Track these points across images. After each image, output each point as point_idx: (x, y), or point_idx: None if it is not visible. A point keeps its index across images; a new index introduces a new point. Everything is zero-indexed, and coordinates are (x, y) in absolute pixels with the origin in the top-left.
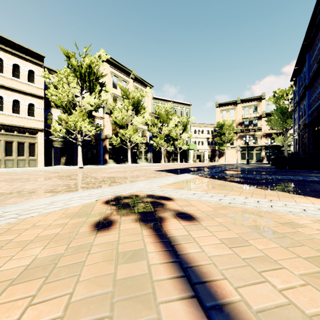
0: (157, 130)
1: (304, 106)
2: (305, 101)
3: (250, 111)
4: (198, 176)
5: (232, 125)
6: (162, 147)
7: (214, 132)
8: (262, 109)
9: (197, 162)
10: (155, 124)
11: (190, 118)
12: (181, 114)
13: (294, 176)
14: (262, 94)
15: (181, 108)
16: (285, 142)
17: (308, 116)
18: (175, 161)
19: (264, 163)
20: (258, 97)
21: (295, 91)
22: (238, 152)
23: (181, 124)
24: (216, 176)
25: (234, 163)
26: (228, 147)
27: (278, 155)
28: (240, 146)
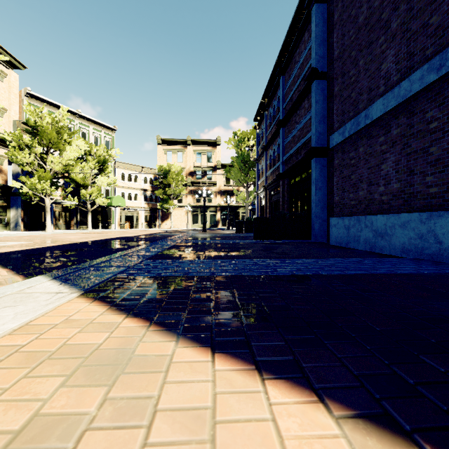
0: (34, 161)
1: (275, 151)
2: (276, 145)
3: (203, 158)
4: (71, 298)
5: (181, 174)
6: (46, 197)
7: (155, 181)
8: (217, 158)
9: (127, 228)
10: (27, 147)
11: (112, 150)
12: (97, 142)
13: (324, 260)
14: (218, 138)
15: (97, 132)
16: (248, 201)
17: (283, 164)
18: (83, 226)
19: (220, 228)
20: (212, 141)
21: (259, 135)
22: (189, 213)
23: (94, 159)
24: (153, 284)
25: (184, 229)
26: (176, 205)
27: (259, 216)
28: (191, 205)
